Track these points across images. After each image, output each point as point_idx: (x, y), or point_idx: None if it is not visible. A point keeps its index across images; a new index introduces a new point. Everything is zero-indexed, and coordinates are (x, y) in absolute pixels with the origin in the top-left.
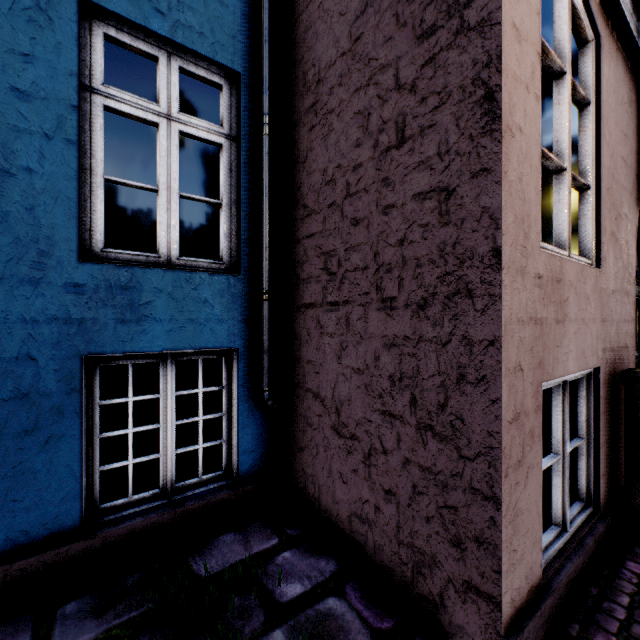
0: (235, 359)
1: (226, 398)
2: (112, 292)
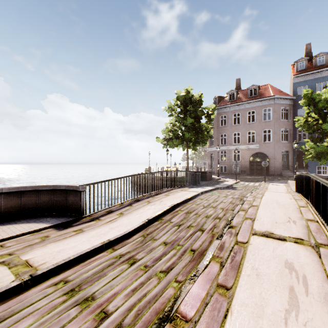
0: (327, 166)
1: (326, 169)
2: (318, 162)
